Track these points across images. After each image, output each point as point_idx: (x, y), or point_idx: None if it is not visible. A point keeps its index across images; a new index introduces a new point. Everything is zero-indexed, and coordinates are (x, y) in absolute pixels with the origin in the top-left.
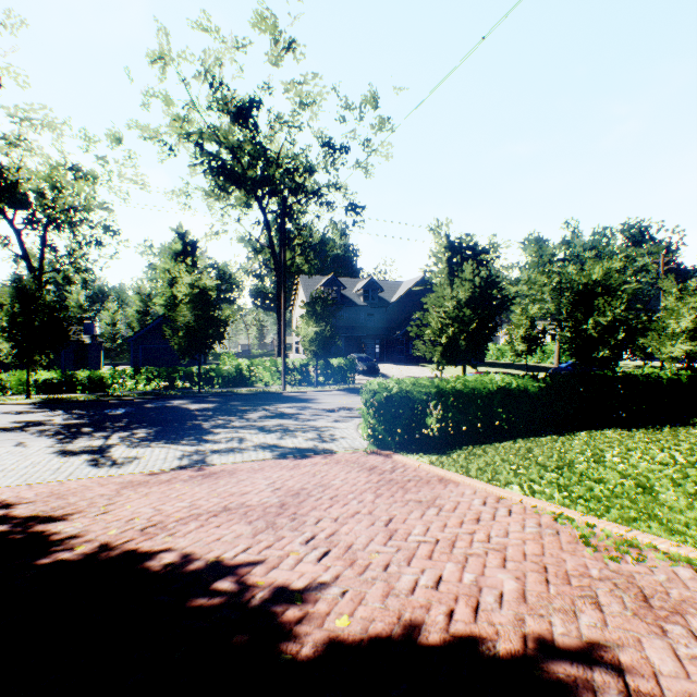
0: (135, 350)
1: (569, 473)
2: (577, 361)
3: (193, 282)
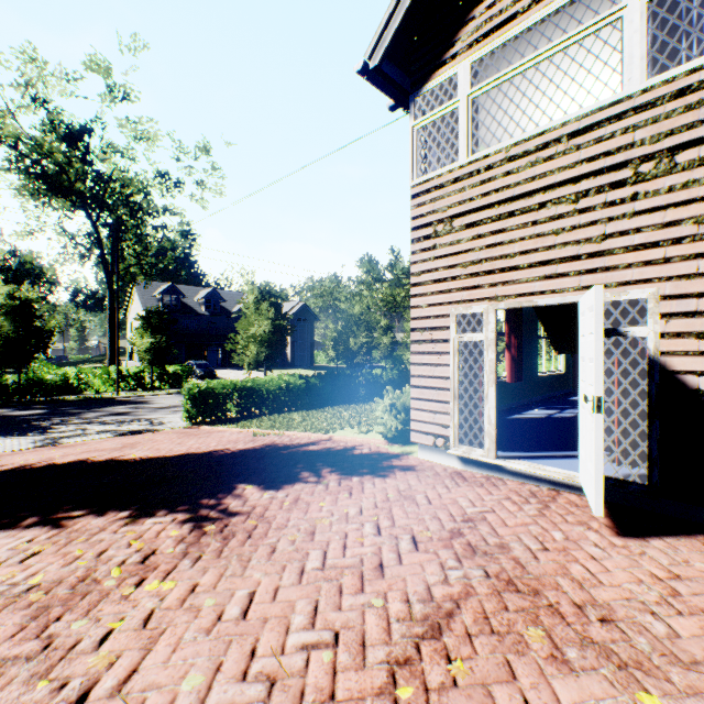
0: None
1: (279, 420)
2: (348, 365)
3: (12, 293)
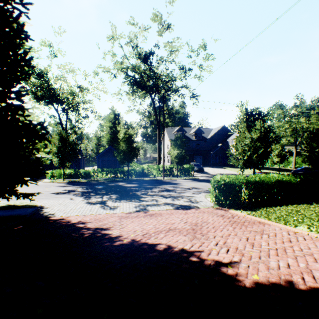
0: (98, 160)
1: None
2: (312, 167)
3: (125, 132)
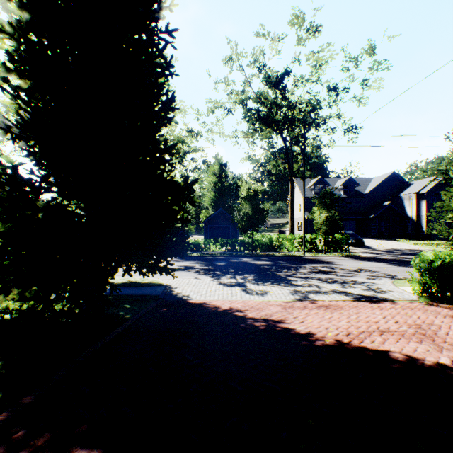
0: (206, 228)
1: None
2: None
3: (248, 188)
